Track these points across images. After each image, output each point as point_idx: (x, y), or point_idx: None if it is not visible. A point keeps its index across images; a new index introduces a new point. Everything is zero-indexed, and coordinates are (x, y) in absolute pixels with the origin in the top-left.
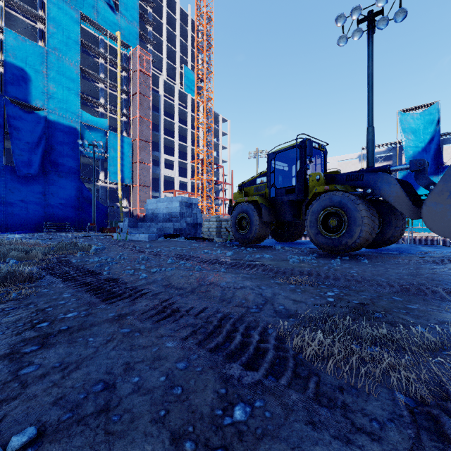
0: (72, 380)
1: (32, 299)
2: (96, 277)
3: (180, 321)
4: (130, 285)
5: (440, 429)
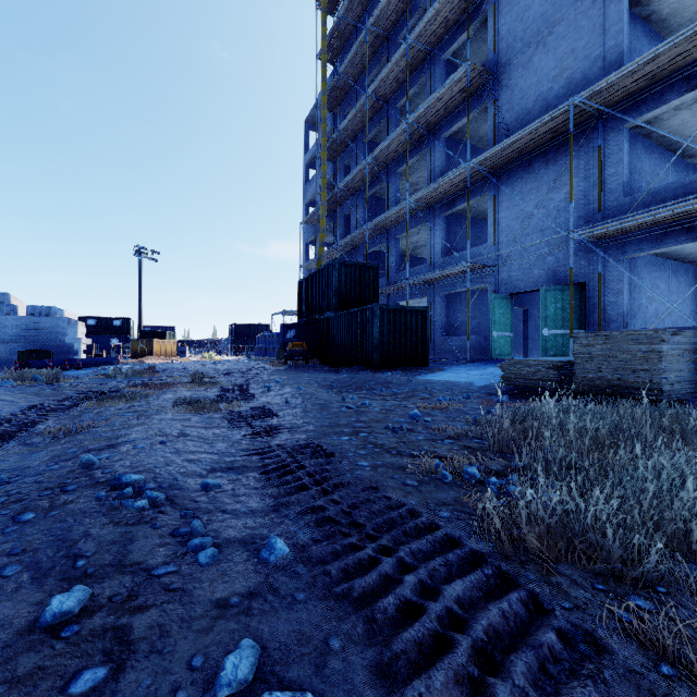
0: (334, 415)
1: (407, 463)
2: (320, 516)
3: (267, 424)
4: (264, 467)
5: (247, 402)
